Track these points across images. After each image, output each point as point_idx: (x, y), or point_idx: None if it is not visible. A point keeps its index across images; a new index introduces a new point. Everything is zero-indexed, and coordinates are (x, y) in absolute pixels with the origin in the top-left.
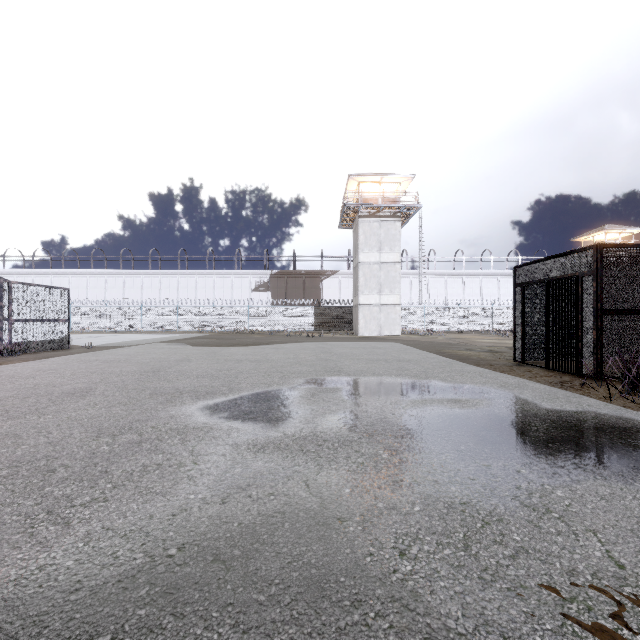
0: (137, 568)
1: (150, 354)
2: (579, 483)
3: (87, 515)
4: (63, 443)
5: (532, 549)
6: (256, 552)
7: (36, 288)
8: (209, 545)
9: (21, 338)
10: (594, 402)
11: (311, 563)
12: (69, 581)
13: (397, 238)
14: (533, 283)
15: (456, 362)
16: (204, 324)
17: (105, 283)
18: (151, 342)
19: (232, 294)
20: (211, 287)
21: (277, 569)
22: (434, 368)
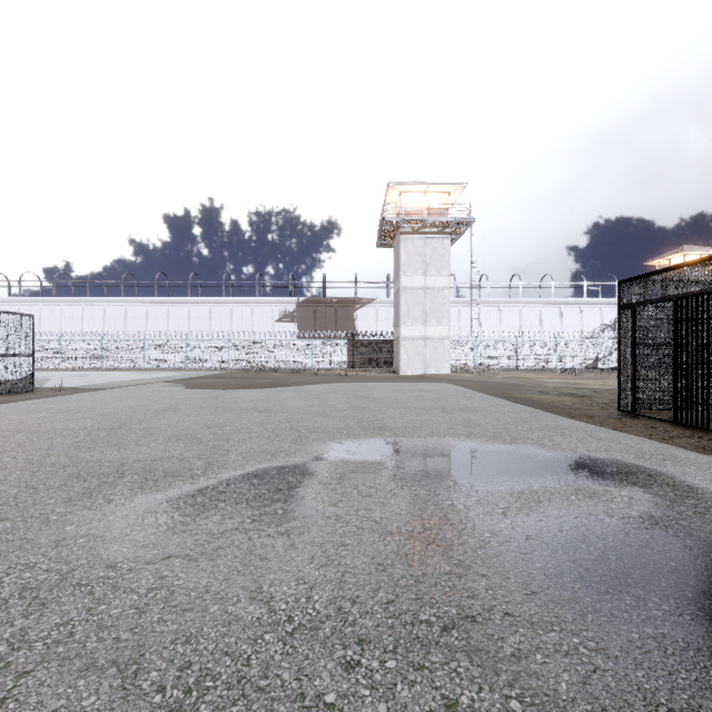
0: None
1: (129, 400)
2: None
3: None
4: None
5: None
6: None
7: None
8: None
9: None
10: None
11: None
12: None
13: (445, 258)
14: (651, 303)
15: (540, 412)
16: (218, 360)
17: (104, 313)
18: (146, 383)
19: (252, 326)
20: (227, 317)
21: None
22: (515, 422)
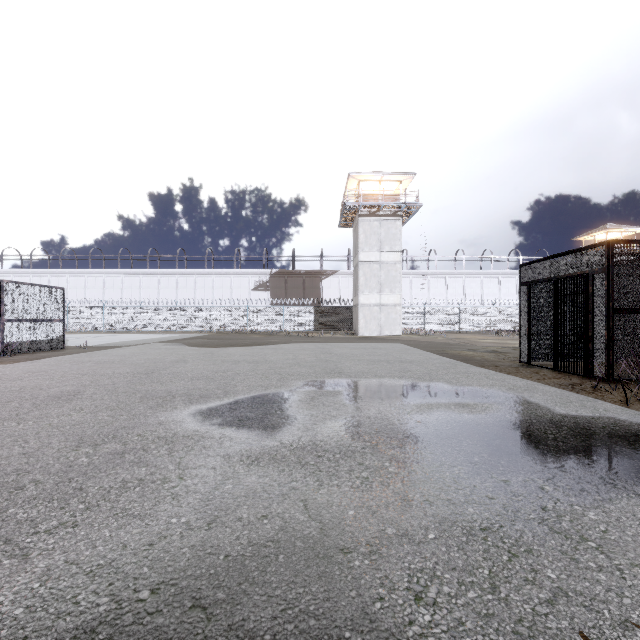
0: (99, 618)
1: (146, 355)
2: (612, 503)
3: (50, 545)
4: (39, 454)
5: (572, 591)
6: (244, 595)
7: (29, 287)
8: (188, 585)
9: (14, 338)
10: (610, 406)
11: (309, 611)
12: (13, 637)
13: (397, 237)
14: (540, 282)
15: (460, 363)
16: (203, 324)
17: (103, 283)
18: (148, 342)
19: (231, 294)
20: (210, 287)
21: (268, 620)
22: (438, 369)
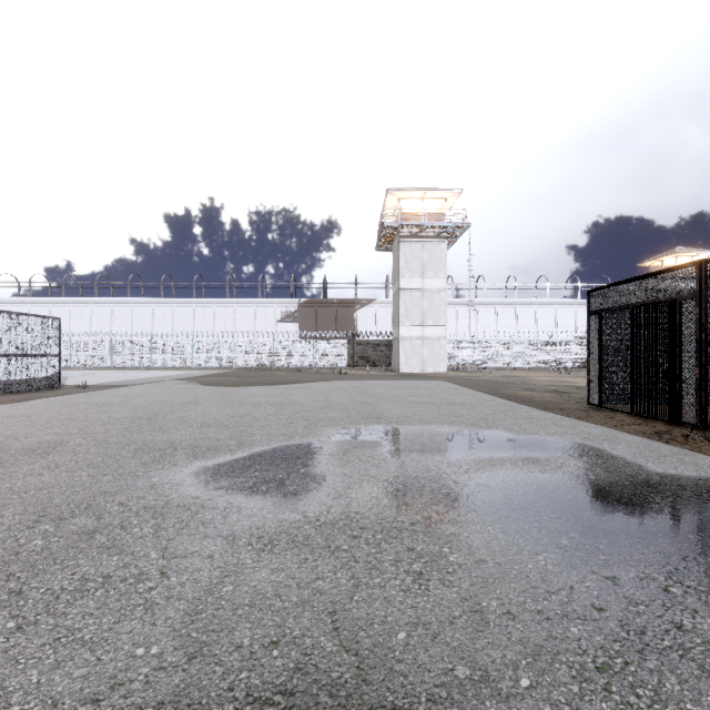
0: None
1: (152, 395)
2: None
3: None
4: None
5: None
6: None
7: (18, 317)
8: None
9: None
10: None
11: None
12: None
13: (442, 262)
14: (614, 310)
15: (519, 405)
16: (223, 360)
17: (111, 313)
18: (159, 380)
19: (255, 326)
20: (231, 318)
21: None
22: (494, 413)
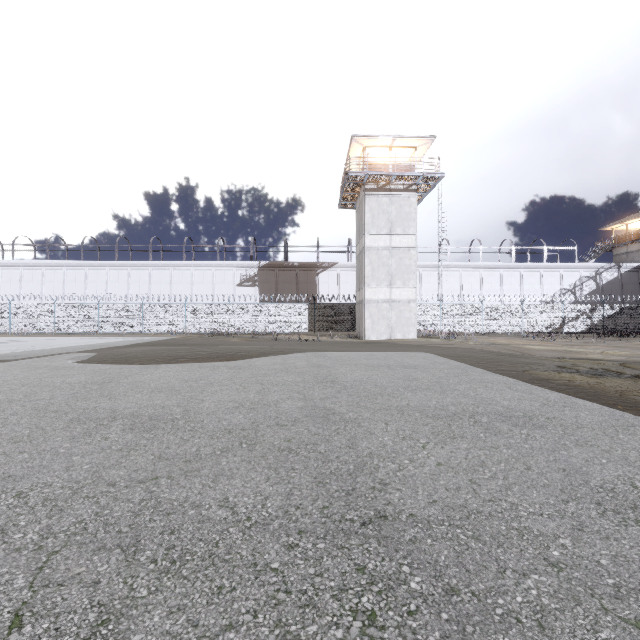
0: None
1: None
2: None
3: None
4: None
5: None
6: None
7: None
8: None
9: None
10: None
11: None
12: None
13: (412, 217)
14: None
15: None
16: (175, 325)
17: (63, 276)
18: (66, 352)
19: (213, 289)
20: (188, 281)
21: None
22: None
